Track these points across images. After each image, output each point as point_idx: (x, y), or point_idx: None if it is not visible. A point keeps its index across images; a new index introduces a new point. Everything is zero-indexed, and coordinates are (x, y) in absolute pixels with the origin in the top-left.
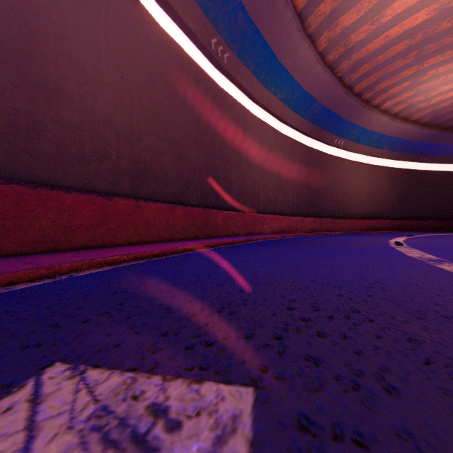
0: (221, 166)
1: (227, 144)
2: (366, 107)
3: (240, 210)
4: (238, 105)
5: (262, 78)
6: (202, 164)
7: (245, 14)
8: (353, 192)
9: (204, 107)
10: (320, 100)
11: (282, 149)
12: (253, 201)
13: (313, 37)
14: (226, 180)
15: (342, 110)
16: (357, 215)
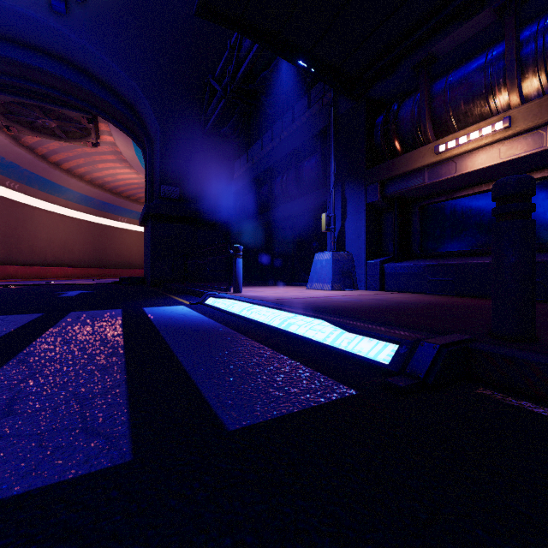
0: (14, 242)
1: (19, 229)
2: (135, 203)
3: (29, 265)
4: (28, 206)
5: (47, 190)
6: (0, 243)
7: (29, 171)
8: (138, 251)
9: (1, 214)
10: (98, 198)
11: (69, 226)
12: (41, 259)
13: (80, 176)
14: (18, 249)
15: (118, 203)
16: (141, 266)
